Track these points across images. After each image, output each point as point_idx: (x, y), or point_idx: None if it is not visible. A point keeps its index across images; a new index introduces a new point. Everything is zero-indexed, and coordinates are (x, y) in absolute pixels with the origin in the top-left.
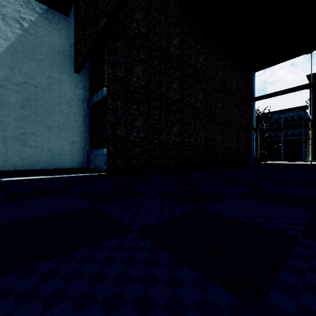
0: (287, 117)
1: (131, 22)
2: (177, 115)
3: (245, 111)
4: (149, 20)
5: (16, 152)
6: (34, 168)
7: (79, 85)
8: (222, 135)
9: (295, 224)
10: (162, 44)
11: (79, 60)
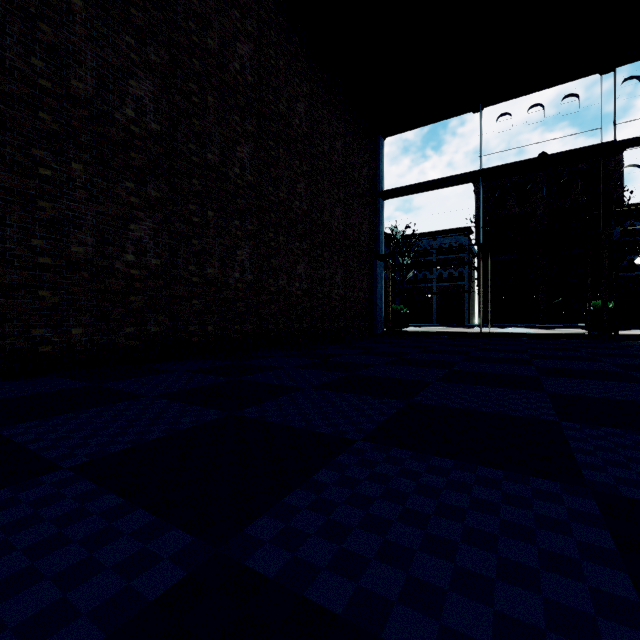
0: (442, 245)
1: None
2: (152, 187)
3: (365, 218)
4: None
5: None
6: None
7: None
8: (308, 265)
9: None
10: None
11: None
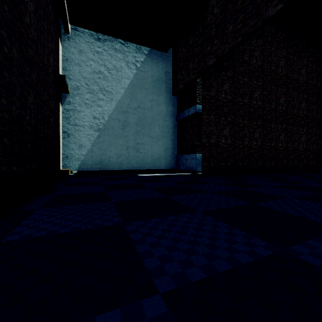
0: None
1: None
2: (259, 121)
3: None
4: None
5: (133, 157)
6: (143, 168)
7: (170, 103)
8: (306, 137)
9: None
10: (245, 59)
11: (180, 87)
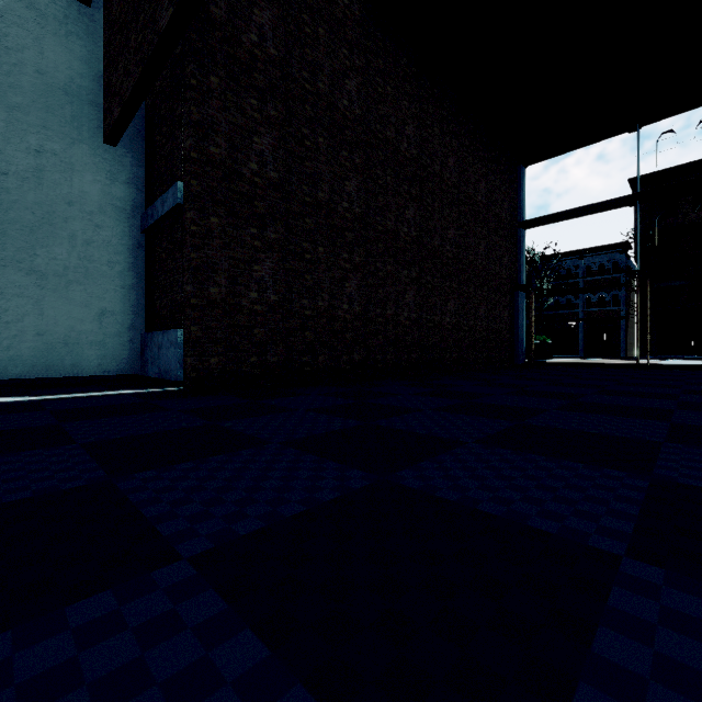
0: (591, 265)
1: (245, 30)
2: (357, 254)
3: (506, 250)
4: (289, 31)
5: None
6: None
7: (119, 176)
8: (456, 301)
9: (611, 518)
10: (321, 88)
11: (115, 113)
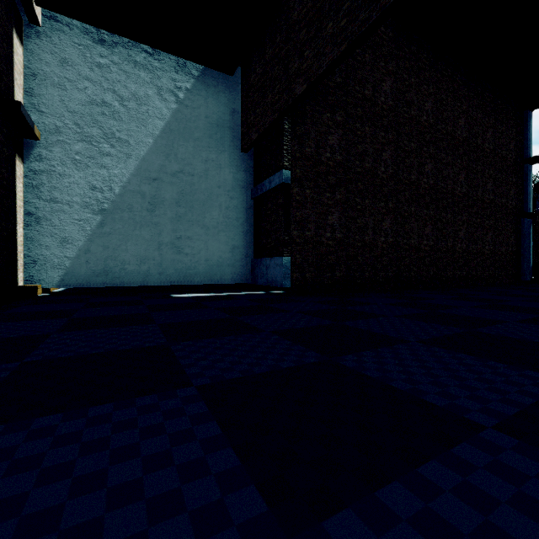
0: None
1: None
2: (390, 202)
3: (512, 185)
4: (348, 63)
5: (171, 262)
6: (190, 283)
7: (241, 167)
8: (466, 230)
9: None
10: (367, 94)
11: (252, 136)
